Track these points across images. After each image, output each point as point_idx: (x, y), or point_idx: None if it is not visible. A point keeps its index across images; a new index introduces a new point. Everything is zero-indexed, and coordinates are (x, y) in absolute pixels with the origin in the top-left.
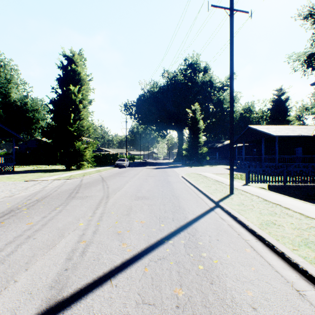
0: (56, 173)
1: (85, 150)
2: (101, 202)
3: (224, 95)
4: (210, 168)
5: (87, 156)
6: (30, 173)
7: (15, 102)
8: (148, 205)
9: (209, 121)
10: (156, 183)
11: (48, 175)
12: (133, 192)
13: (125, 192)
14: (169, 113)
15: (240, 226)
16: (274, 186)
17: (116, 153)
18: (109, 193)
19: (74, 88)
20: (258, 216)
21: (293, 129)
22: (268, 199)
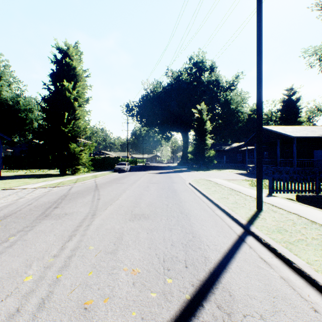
0: (46, 179)
1: (81, 153)
2: (82, 224)
3: (232, 95)
4: (218, 172)
5: (83, 160)
6: (17, 179)
7: (7, 100)
8: (147, 231)
9: (215, 123)
10: (159, 192)
11: (35, 182)
12: (129, 207)
13: (118, 207)
14: (173, 115)
15: (305, 282)
16: (305, 196)
17: (117, 157)
18: (97, 209)
19: (68, 84)
20: None
21: (312, 129)
22: (316, 220)
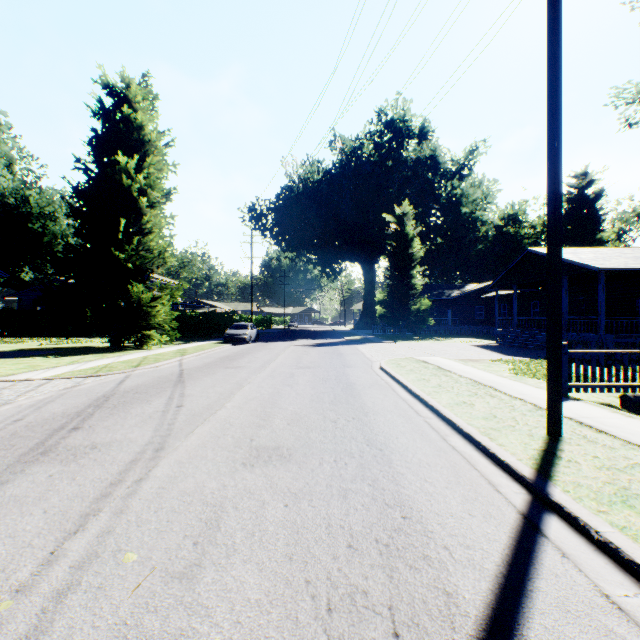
0: (78, 358)
1: (154, 303)
2: (124, 476)
3: (464, 187)
4: (439, 344)
5: (159, 318)
6: (17, 358)
7: (3, 196)
8: (285, 498)
9: (430, 244)
10: (316, 389)
11: (52, 365)
12: (247, 427)
13: (221, 427)
14: (345, 227)
15: None
16: None
17: (230, 312)
18: (171, 432)
19: (126, 159)
20: None
21: (635, 254)
22: None
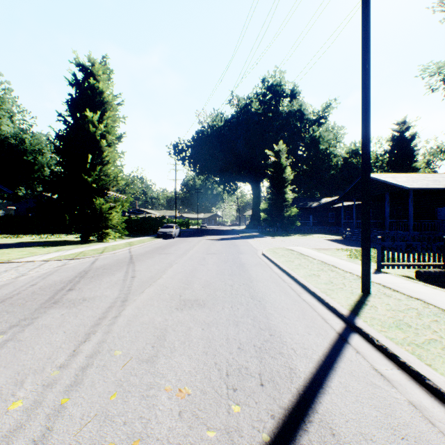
0: (61, 248)
1: (110, 211)
2: (106, 315)
3: (321, 131)
4: (303, 238)
5: (114, 221)
6: (20, 248)
7: (7, 138)
8: (202, 325)
9: (298, 170)
10: (220, 267)
11: (45, 252)
12: (177, 289)
13: (161, 289)
14: (240, 158)
15: None
16: (429, 273)
17: (161, 217)
18: (130, 291)
19: (92, 114)
20: None
21: (434, 178)
22: None
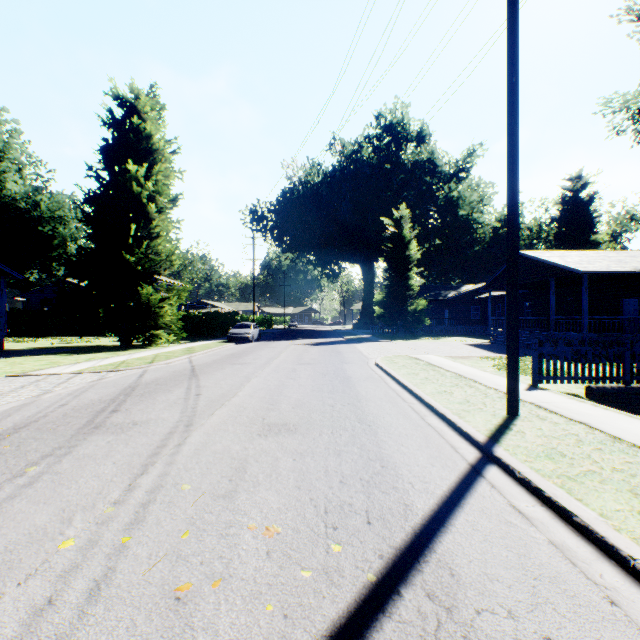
0: (93, 356)
1: (162, 304)
2: (166, 442)
3: (461, 190)
4: (434, 343)
5: (167, 318)
6: (36, 356)
7: (15, 201)
8: (293, 455)
9: (428, 245)
10: (316, 382)
11: (72, 362)
12: (258, 410)
13: (237, 410)
14: (345, 228)
15: (596, 550)
16: (603, 390)
17: (232, 312)
18: (196, 413)
19: (136, 168)
20: (637, 507)
21: (618, 258)
22: (621, 435)
